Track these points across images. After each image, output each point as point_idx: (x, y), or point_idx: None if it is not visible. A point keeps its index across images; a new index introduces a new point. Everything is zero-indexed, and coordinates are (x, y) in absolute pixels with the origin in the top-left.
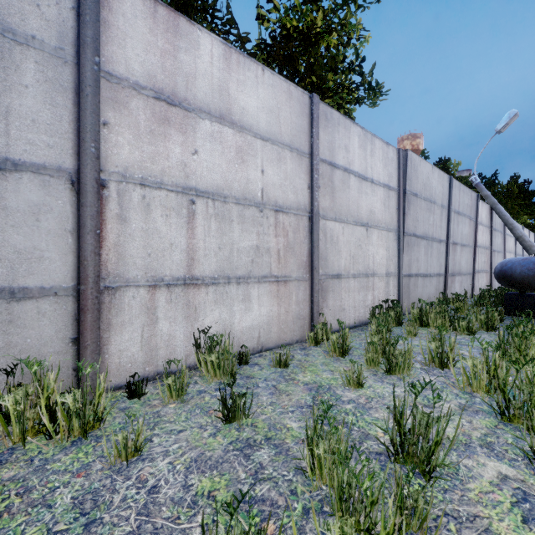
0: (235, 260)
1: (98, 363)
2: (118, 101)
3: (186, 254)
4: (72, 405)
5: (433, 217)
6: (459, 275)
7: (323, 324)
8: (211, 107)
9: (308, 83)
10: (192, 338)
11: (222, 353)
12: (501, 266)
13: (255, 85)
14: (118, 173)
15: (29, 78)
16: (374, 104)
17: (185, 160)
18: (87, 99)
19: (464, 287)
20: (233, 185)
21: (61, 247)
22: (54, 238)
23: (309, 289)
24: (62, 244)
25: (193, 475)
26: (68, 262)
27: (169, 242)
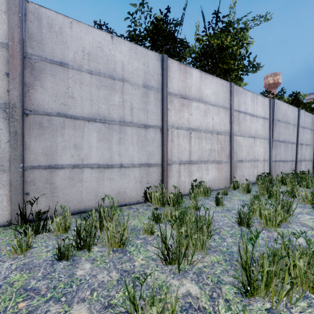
0: (203, 154)
1: (167, 188)
2: (171, 101)
3: (189, 152)
4: (173, 197)
5: (288, 131)
6: (304, 161)
7: (236, 181)
8: (196, 97)
9: (222, 68)
10: (190, 183)
11: (205, 187)
12: None
13: (210, 84)
14: (171, 125)
15: (151, 99)
16: (254, 72)
17: (188, 118)
18: (165, 103)
19: (307, 167)
20: (203, 125)
21: (158, 151)
22: (156, 148)
23: (230, 166)
24: (158, 150)
25: (217, 213)
26: (159, 155)
27: (184, 148)
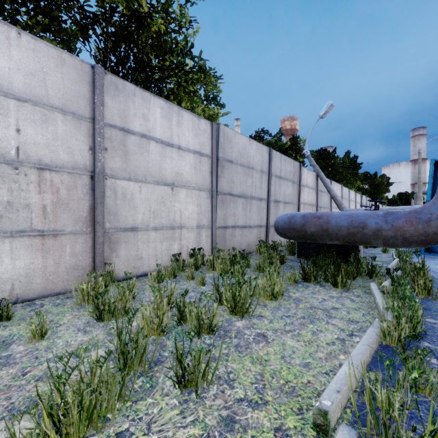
0: None
1: None
2: None
3: None
4: None
5: (252, 180)
6: None
7: (104, 273)
8: None
9: (140, 60)
10: None
11: None
12: (275, 220)
13: (6, 46)
14: None
15: None
16: (215, 86)
17: None
18: None
19: None
20: None
21: None
22: None
23: (92, 241)
24: None
25: None
26: None
27: None
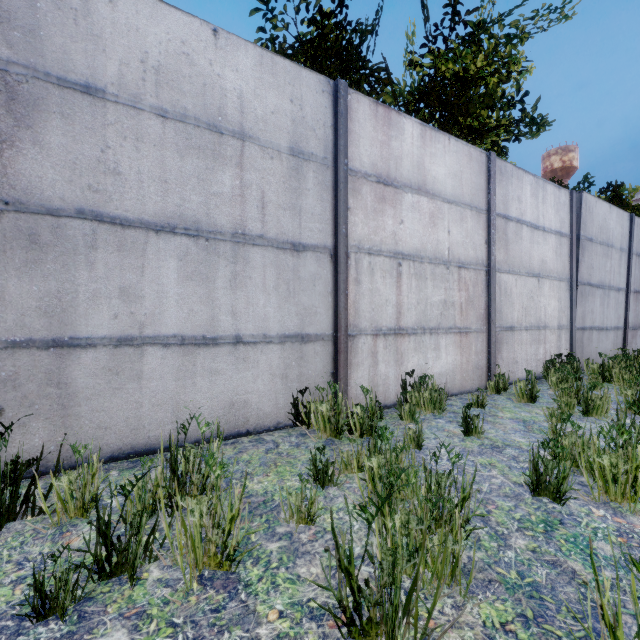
0: (428, 313)
1: (346, 392)
2: (355, 190)
3: (396, 308)
4: (361, 415)
5: (610, 263)
6: None
7: (501, 375)
8: (412, 181)
9: (465, 126)
10: (399, 380)
11: (436, 390)
12: None
13: (443, 155)
14: (355, 246)
15: (310, 183)
16: (532, 136)
17: (395, 229)
18: (341, 193)
19: None
20: (427, 247)
21: (325, 305)
22: (322, 298)
23: (486, 341)
24: (326, 302)
25: (469, 457)
26: (329, 316)
27: (385, 298)
